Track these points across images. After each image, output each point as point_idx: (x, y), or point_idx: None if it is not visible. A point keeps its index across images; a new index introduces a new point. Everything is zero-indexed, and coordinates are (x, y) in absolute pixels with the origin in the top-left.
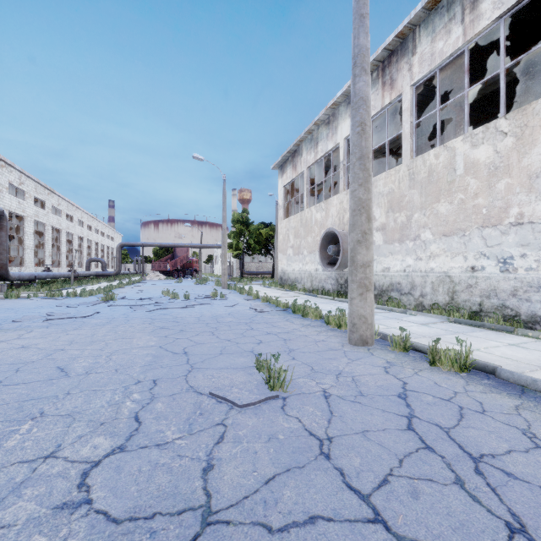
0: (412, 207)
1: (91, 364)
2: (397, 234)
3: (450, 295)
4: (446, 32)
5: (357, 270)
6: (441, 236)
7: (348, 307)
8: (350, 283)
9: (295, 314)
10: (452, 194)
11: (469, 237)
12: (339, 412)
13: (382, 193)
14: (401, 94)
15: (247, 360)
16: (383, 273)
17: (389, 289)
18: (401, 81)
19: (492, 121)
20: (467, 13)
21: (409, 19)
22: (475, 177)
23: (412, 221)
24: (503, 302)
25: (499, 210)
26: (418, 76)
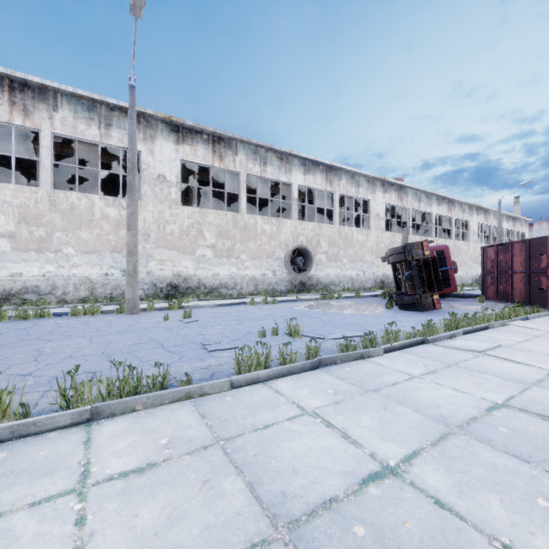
0: (53, 227)
1: (133, 340)
2: (35, 245)
3: (90, 291)
4: (88, 124)
5: (137, 275)
6: (83, 253)
7: (131, 295)
8: (134, 282)
9: (4, 321)
10: (92, 228)
11: (104, 257)
12: (203, 316)
13: (10, 203)
14: (38, 129)
15: (148, 323)
16: (12, 278)
17: (22, 292)
18: (39, 119)
19: (118, 198)
20: (103, 127)
21: (60, 87)
22: (108, 223)
23: (53, 238)
24: (124, 291)
25: (122, 245)
26: (60, 131)
